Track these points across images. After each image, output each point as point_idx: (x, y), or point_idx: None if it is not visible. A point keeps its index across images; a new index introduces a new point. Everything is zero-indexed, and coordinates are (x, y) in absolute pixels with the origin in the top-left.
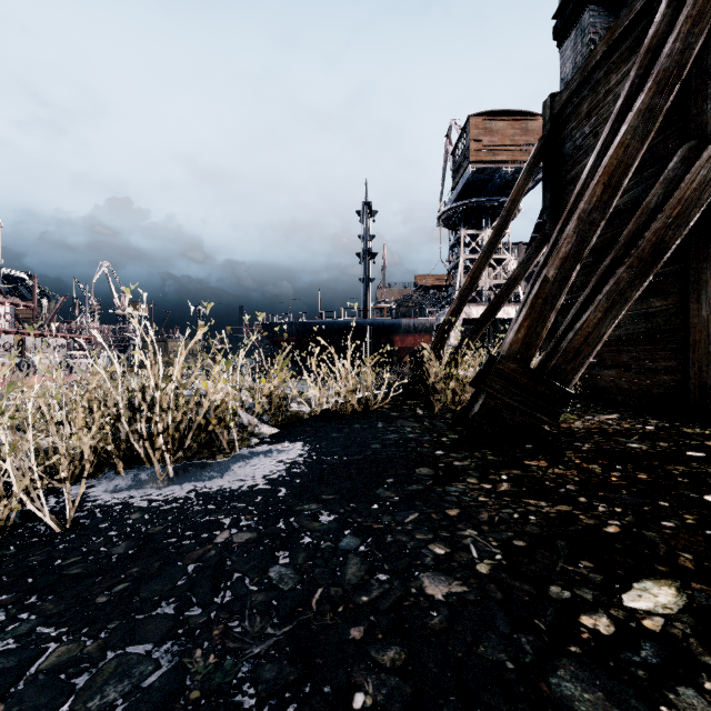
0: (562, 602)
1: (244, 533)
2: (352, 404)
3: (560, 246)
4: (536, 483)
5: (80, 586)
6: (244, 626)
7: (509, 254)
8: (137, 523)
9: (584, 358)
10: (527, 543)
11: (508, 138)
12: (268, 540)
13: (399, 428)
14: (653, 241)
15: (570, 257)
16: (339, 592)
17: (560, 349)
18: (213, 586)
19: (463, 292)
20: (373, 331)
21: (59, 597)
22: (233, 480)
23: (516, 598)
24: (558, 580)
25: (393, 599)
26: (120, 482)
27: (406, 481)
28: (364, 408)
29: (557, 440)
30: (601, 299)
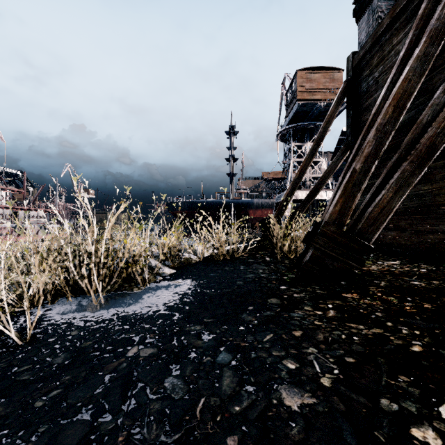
0: (393, 414)
1: (148, 349)
2: (223, 254)
3: (364, 148)
4: (353, 311)
5: (26, 390)
6: (143, 433)
7: (322, 158)
8: (74, 339)
9: (381, 223)
10: (355, 360)
11: (321, 84)
12: (165, 355)
13: (254, 270)
14: (427, 144)
15: (371, 155)
16: (217, 402)
17: (364, 217)
18: (122, 394)
19: (295, 181)
20: (236, 207)
21: (8, 400)
22: (143, 306)
23: (355, 409)
24: (385, 393)
25: (259, 409)
26: (68, 307)
27: (262, 308)
28: (231, 256)
29: (362, 279)
30: (392, 184)
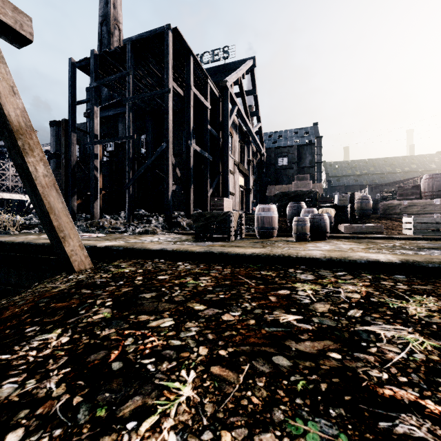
0: None
1: None
2: None
3: None
4: None
5: None
6: None
7: None
8: None
9: None
10: None
11: None
12: None
13: None
14: None
15: None
16: None
17: None
18: None
19: None
20: None
21: None
22: None
23: None
24: None
25: None
26: None
27: None
28: None
29: None
30: None
